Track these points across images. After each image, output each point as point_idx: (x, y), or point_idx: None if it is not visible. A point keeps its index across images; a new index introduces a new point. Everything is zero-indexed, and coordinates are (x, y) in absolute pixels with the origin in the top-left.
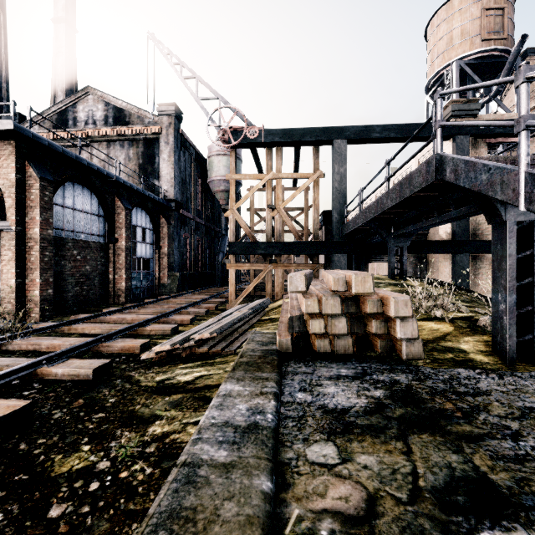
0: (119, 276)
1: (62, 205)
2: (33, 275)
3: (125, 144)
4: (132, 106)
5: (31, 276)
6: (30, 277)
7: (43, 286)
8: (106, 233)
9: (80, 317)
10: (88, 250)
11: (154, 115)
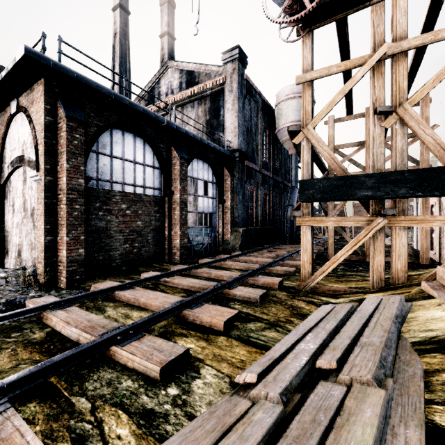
0: (175, 232)
1: (109, 154)
2: (62, 232)
3: (195, 104)
4: (200, 65)
5: (61, 233)
6: (60, 234)
7: (71, 245)
8: (162, 186)
9: (99, 287)
10: (139, 204)
11: (219, 67)
